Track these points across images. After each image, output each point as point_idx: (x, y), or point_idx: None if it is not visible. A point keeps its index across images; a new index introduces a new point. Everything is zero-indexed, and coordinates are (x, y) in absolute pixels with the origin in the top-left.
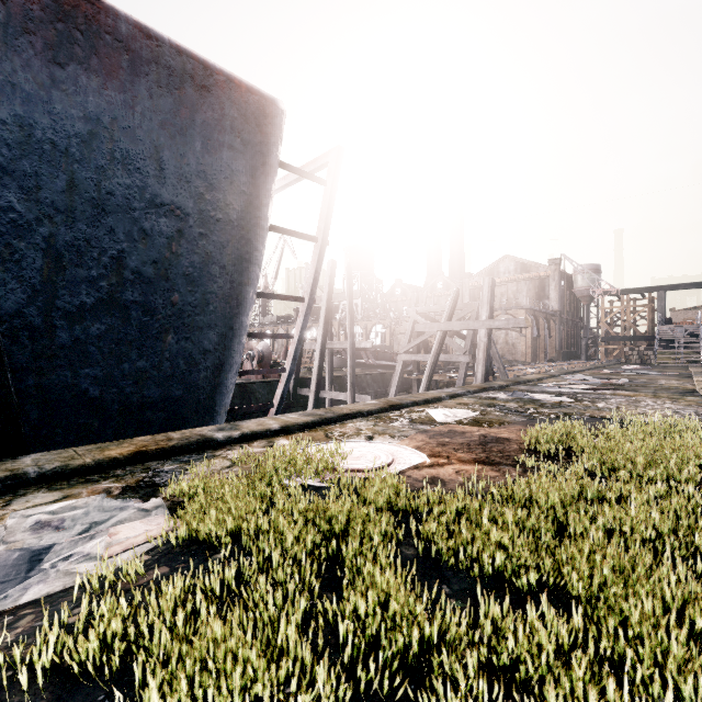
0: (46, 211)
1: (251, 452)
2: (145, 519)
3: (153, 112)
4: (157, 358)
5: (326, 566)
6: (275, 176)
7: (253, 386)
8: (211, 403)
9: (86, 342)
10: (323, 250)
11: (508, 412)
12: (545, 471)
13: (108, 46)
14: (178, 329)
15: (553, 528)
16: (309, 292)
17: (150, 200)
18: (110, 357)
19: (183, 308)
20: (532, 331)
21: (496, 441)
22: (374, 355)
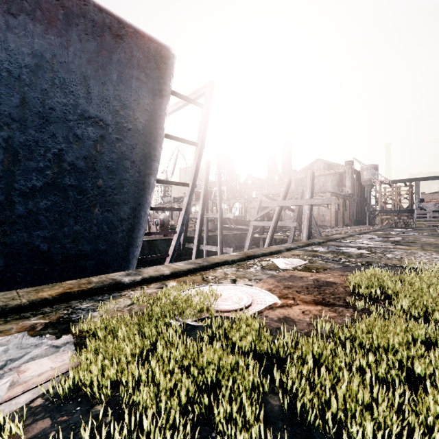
0: (5, 120)
1: (148, 292)
2: (53, 355)
3: (82, 52)
4: (88, 224)
5: (198, 423)
6: (169, 100)
7: (157, 242)
8: (126, 254)
9: (37, 213)
10: (201, 152)
11: (328, 261)
12: (376, 314)
13: (48, 3)
14: (102, 204)
15: (403, 377)
16: (192, 180)
17: (81, 114)
18: (54, 223)
19: (106, 190)
20: (335, 207)
21: (326, 285)
22: (235, 222)
